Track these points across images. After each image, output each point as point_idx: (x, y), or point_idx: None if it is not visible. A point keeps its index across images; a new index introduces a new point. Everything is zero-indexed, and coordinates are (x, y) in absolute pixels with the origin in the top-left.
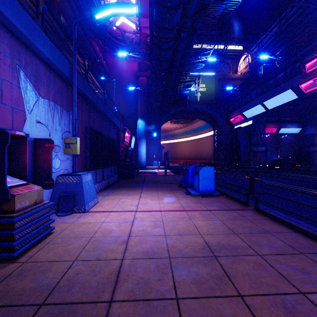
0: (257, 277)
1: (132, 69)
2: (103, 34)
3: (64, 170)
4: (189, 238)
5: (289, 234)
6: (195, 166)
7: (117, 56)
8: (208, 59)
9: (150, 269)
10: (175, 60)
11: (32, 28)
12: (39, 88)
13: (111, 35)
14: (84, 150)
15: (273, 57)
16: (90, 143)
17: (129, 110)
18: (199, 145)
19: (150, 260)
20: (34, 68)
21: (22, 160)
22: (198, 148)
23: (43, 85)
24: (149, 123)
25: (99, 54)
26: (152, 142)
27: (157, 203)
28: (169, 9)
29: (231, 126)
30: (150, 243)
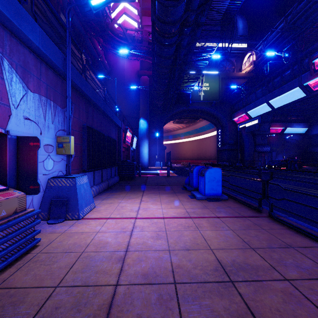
0: (292, 315)
1: (133, 68)
2: (104, 32)
3: (58, 172)
4: (198, 254)
5: (317, 249)
6: (200, 167)
7: (119, 55)
8: (212, 58)
9: (151, 301)
10: (178, 57)
11: (17, 11)
12: (28, 80)
13: (112, 33)
14: (82, 150)
15: (280, 54)
16: (87, 142)
17: (130, 109)
18: (202, 145)
19: (151, 286)
20: (21, 57)
21: (2, 161)
22: (201, 149)
23: (33, 78)
24: (152, 122)
25: (101, 52)
26: (155, 143)
27: (160, 208)
28: (172, 1)
29: (235, 126)
30: (151, 262)
